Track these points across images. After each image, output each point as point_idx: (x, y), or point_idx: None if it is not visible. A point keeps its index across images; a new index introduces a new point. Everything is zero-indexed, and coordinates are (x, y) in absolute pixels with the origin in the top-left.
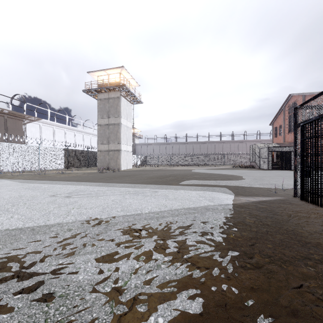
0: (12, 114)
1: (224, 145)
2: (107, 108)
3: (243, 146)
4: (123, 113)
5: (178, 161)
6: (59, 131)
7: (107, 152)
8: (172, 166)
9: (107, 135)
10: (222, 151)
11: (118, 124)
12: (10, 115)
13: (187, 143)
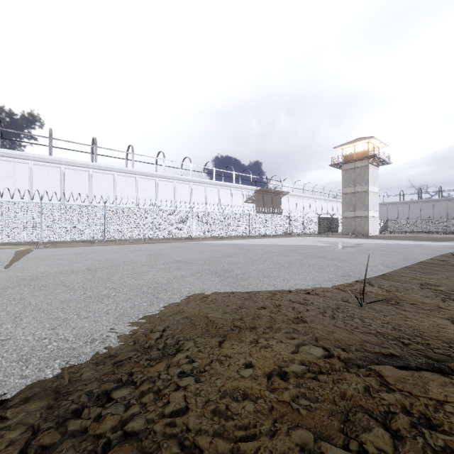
0: (275, 192)
1: None
2: (353, 177)
3: None
4: (370, 180)
5: (444, 227)
6: (299, 200)
7: (352, 219)
8: (433, 234)
9: (352, 202)
10: None
11: (365, 191)
12: (274, 193)
13: None
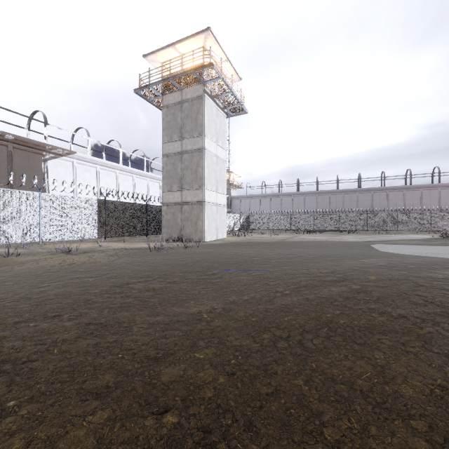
0: (22, 143)
1: (392, 194)
2: (179, 121)
3: (432, 195)
4: (209, 128)
5: (305, 224)
6: (107, 174)
7: (178, 207)
8: (297, 233)
9: (178, 172)
10: (387, 206)
11: (199, 150)
12: (18, 145)
13: (319, 193)
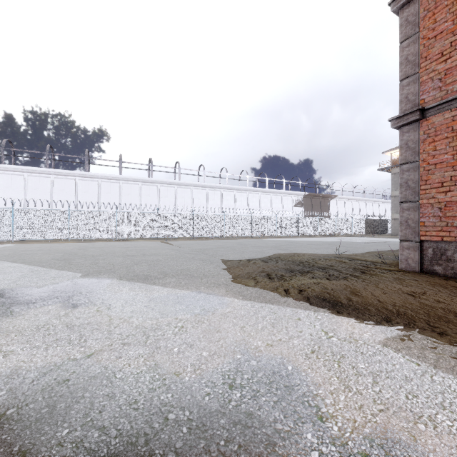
0: (323, 196)
1: None
2: None
3: None
4: None
5: None
6: (347, 203)
7: None
8: None
9: None
10: None
11: None
12: (322, 197)
13: None
